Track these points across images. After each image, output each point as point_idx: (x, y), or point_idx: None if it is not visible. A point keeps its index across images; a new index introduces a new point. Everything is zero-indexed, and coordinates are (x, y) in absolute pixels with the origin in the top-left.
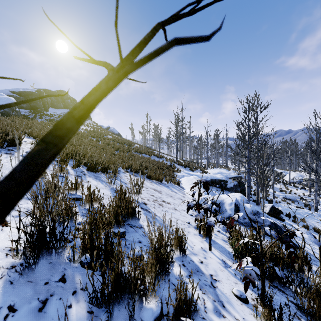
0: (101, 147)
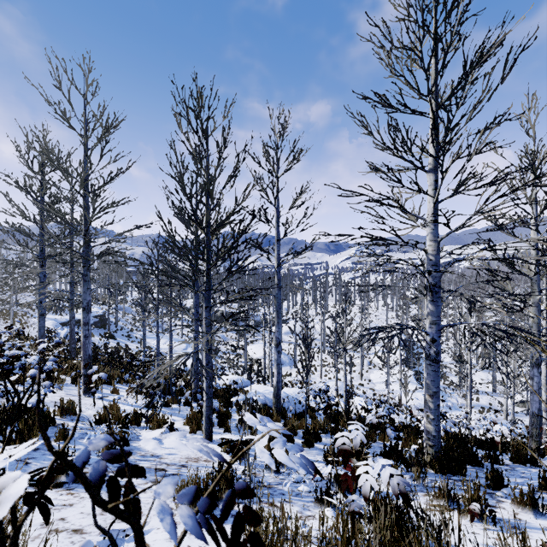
0: None
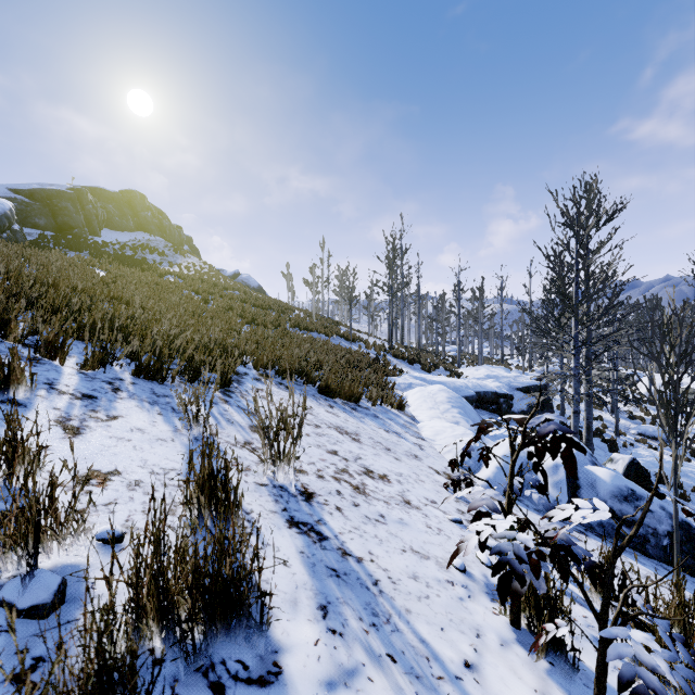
0: (209, 314)
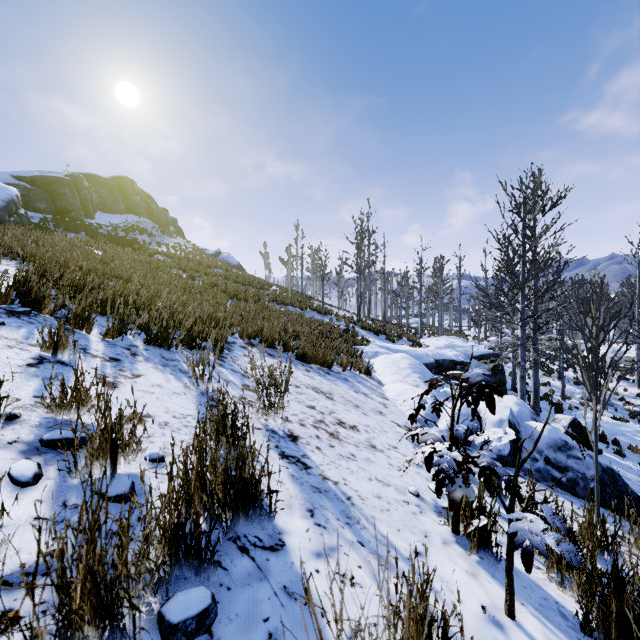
0: (197, 290)
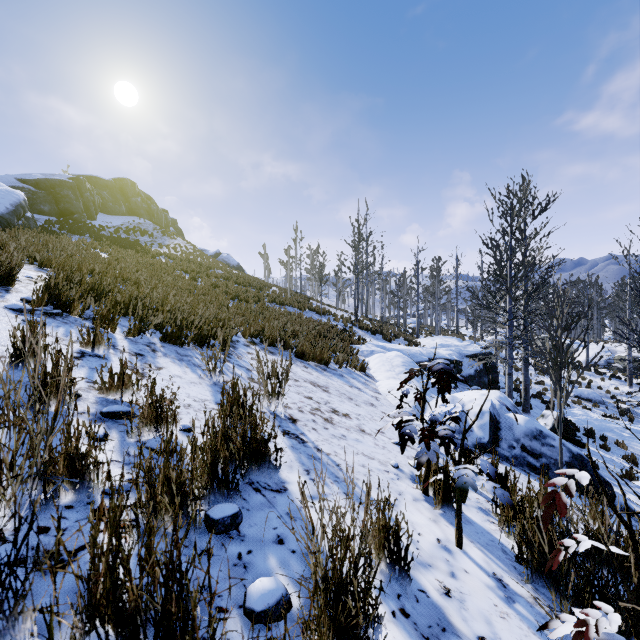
0: (200, 291)
